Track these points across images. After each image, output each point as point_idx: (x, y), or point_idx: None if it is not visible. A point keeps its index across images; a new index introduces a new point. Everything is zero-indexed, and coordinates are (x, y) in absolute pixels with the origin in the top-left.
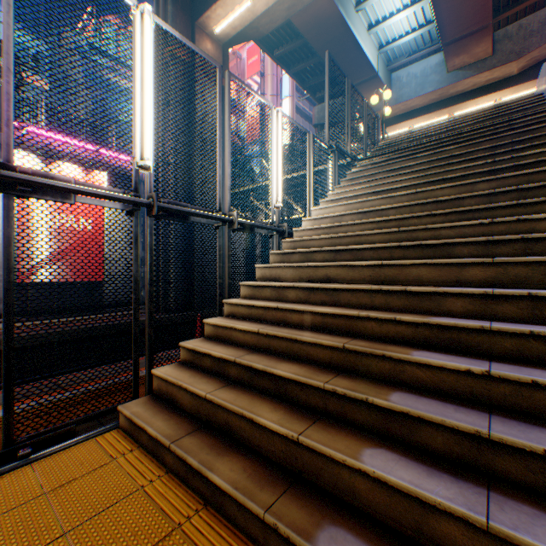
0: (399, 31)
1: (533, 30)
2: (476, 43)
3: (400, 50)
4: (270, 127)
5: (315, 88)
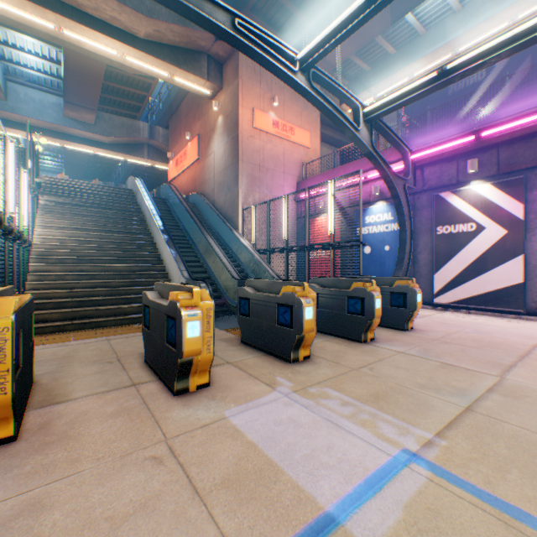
0: (27, 62)
1: (119, 126)
2: (88, 114)
3: (24, 73)
4: (21, 180)
5: None
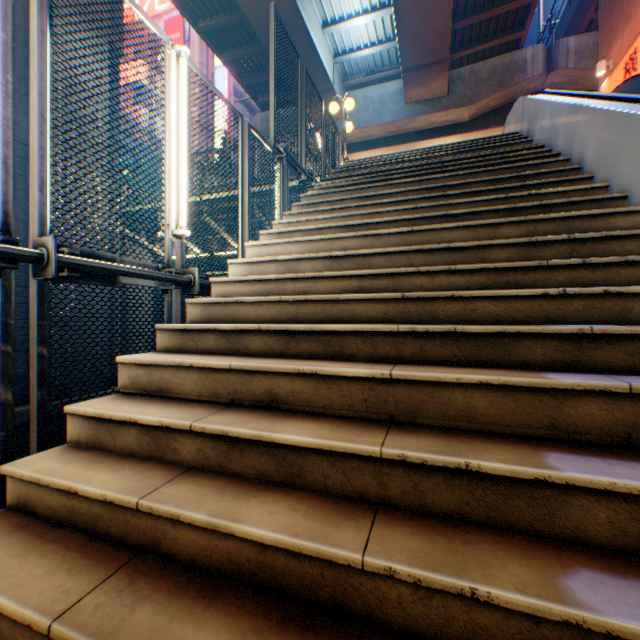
0: (358, 41)
1: (483, 78)
2: (434, 78)
3: (358, 66)
4: (162, 80)
5: (257, 88)
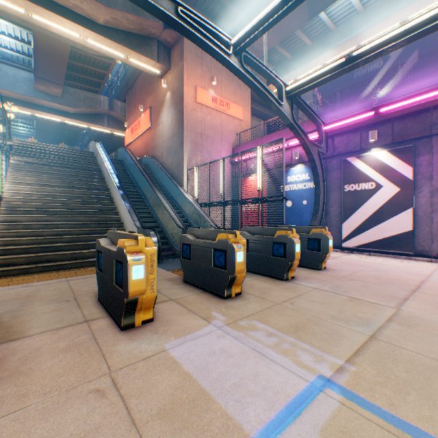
0: (2, 42)
1: (82, 99)
2: (56, 88)
3: None
4: None
5: None
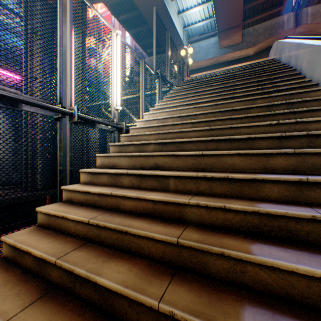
0: (195, 19)
1: (260, 32)
2: (234, 34)
3: (195, 31)
4: (111, 45)
5: (146, 46)
